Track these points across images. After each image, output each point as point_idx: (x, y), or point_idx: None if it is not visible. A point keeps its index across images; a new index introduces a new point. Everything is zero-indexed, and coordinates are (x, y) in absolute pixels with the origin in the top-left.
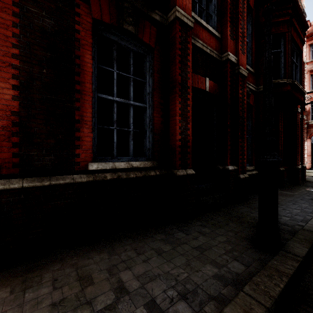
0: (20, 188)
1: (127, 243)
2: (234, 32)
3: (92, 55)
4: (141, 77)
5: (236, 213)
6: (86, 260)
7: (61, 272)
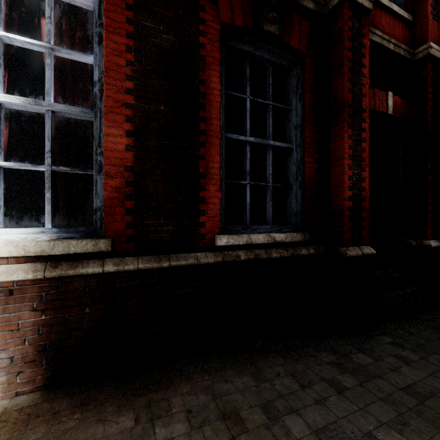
0: (135, 270)
1: (276, 362)
2: (438, 6)
3: (220, 77)
4: (281, 102)
5: None
6: (224, 384)
7: (193, 398)
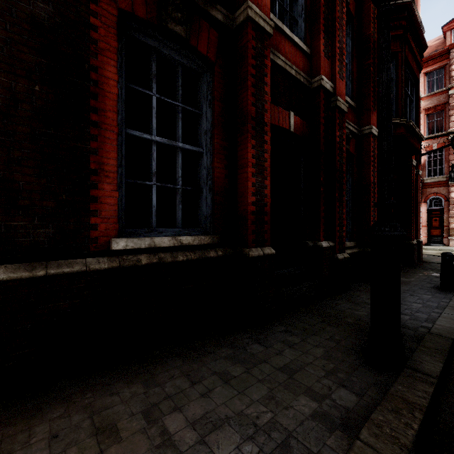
0: None
1: (174, 365)
2: (329, 46)
3: (117, 66)
4: (194, 106)
5: (335, 312)
6: (108, 398)
7: (65, 421)
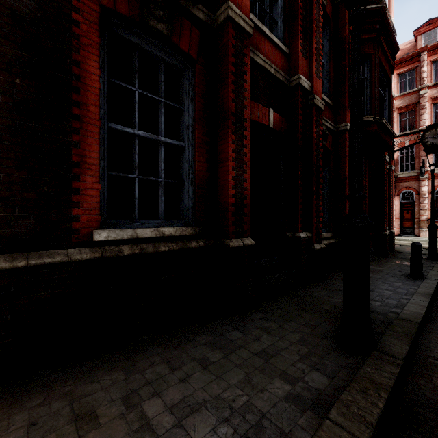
0: None
1: (155, 352)
2: (306, 47)
3: (99, 61)
4: (177, 101)
5: (311, 299)
6: (89, 386)
7: (44, 409)
